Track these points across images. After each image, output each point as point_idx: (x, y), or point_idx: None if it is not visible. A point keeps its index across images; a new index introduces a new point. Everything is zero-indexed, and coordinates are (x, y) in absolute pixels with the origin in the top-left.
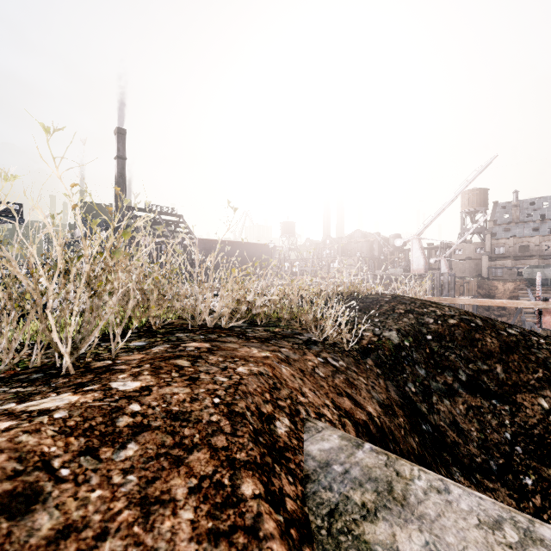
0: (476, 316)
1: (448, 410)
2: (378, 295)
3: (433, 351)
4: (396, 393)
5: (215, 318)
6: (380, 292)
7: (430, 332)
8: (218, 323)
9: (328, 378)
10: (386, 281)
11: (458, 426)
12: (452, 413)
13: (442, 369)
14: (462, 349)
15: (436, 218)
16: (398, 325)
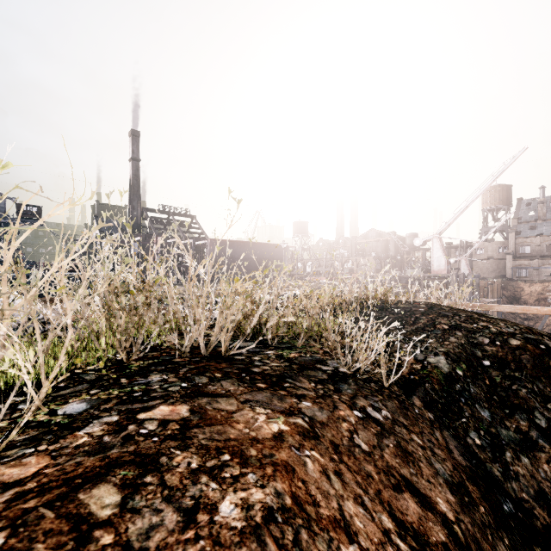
0: (543, 334)
1: (529, 472)
2: (409, 304)
3: (495, 383)
4: (459, 452)
5: (212, 342)
6: (411, 300)
7: (487, 356)
8: (220, 341)
9: (374, 452)
10: (403, 282)
11: (547, 499)
12: (535, 478)
13: (512, 410)
14: (535, 382)
15: (459, 215)
16: (444, 347)
